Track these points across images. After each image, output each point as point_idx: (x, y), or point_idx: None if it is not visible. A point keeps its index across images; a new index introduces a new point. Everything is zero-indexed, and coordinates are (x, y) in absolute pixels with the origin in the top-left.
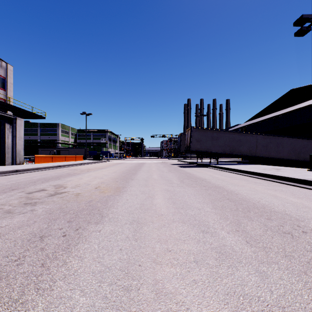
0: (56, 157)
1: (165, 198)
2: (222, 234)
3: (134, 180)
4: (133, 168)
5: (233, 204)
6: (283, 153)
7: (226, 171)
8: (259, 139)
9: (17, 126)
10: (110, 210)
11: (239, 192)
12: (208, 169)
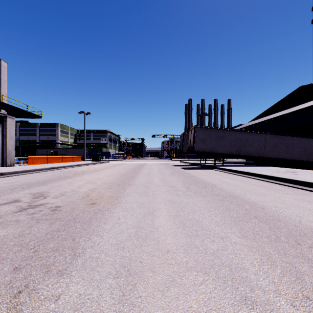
0: (52, 158)
1: (170, 216)
2: (285, 311)
3: (131, 186)
4: (133, 171)
5: (268, 228)
6: (294, 154)
7: (235, 174)
8: (267, 139)
9: (8, 125)
10: (90, 241)
11: (264, 204)
12: (214, 172)
